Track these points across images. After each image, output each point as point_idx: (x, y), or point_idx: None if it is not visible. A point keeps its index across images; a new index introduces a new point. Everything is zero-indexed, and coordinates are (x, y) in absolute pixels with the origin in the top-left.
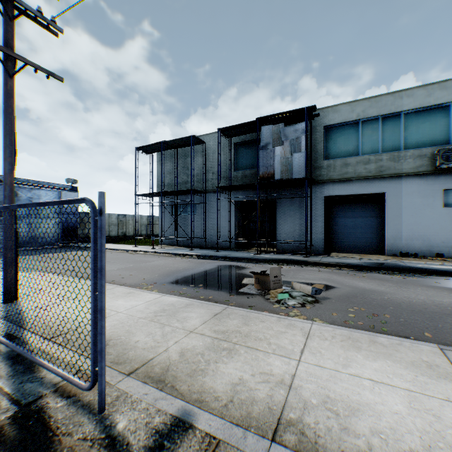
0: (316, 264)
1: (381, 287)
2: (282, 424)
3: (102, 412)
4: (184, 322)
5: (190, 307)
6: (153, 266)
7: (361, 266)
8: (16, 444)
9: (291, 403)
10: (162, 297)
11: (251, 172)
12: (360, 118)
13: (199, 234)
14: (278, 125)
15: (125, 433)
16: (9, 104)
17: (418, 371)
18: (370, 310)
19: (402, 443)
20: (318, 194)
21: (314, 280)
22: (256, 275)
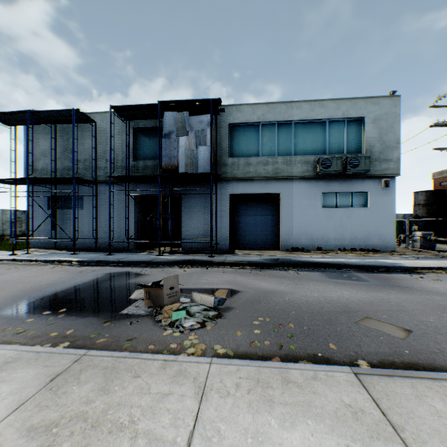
0: (220, 264)
1: (281, 285)
2: None
3: None
4: None
5: (9, 368)
6: None
7: (262, 264)
8: None
9: None
10: None
11: (154, 163)
12: (260, 121)
13: (88, 234)
14: (183, 113)
15: None
16: None
17: (347, 431)
18: (275, 319)
19: None
20: (223, 191)
21: (218, 284)
22: (146, 288)
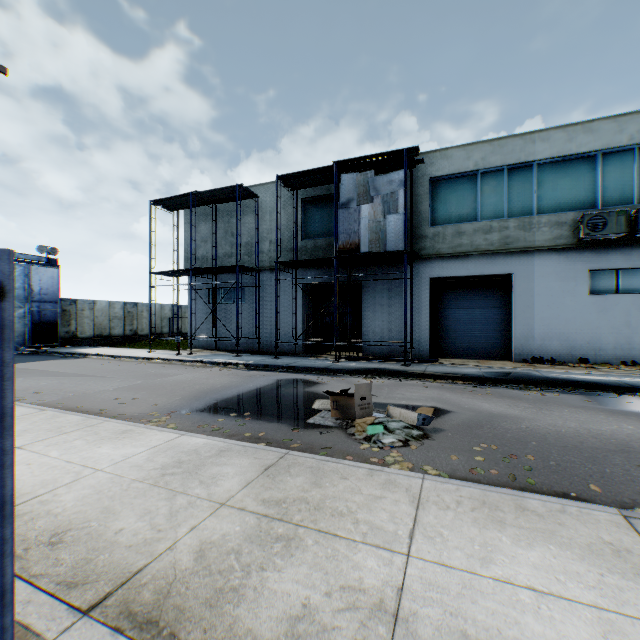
0: (419, 376)
1: (513, 409)
2: None
3: None
4: (212, 485)
5: (225, 455)
6: (175, 383)
7: (482, 378)
8: None
9: None
10: (180, 438)
11: (327, 242)
12: (479, 168)
13: (249, 333)
14: (366, 173)
15: None
16: None
17: (602, 563)
18: (505, 448)
19: None
20: (421, 275)
21: (419, 400)
22: (333, 397)
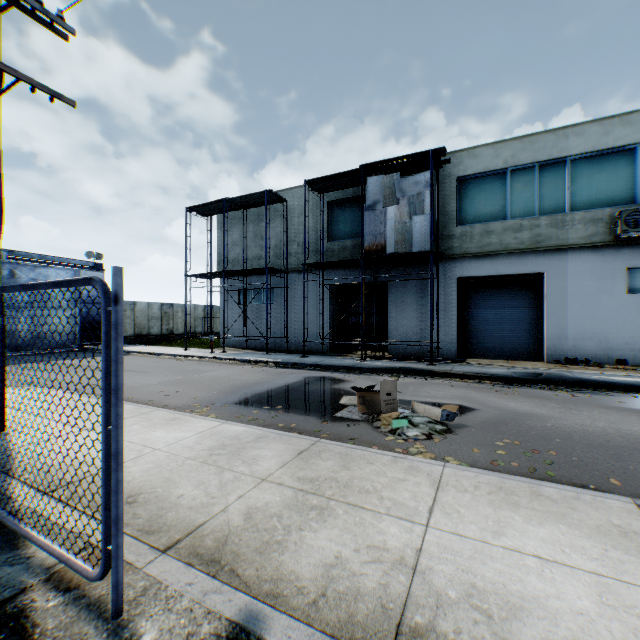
0: (445, 375)
1: (540, 408)
2: (404, 635)
3: (118, 617)
4: (253, 464)
5: (262, 441)
6: (211, 379)
7: (510, 378)
8: None
9: (416, 598)
10: (222, 426)
11: (353, 243)
12: (508, 166)
13: (278, 332)
14: (391, 175)
15: None
16: None
17: (608, 541)
18: (527, 444)
19: None
20: (448, 275)
21: (444, 398)
22: (359, 392)
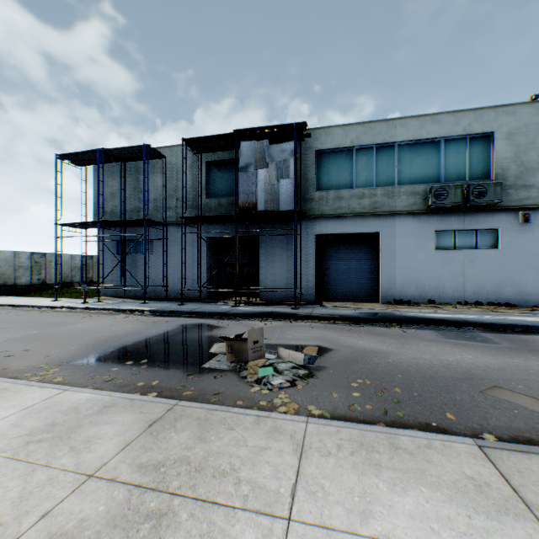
0: (307, 318)
1: (382, 345)
2: None
3: None
4: (84, 451)
5: (108, 412)
6: (75, 332)
7: (357, 318)
8: None
9: None
10: (62, 395)
11: (229, 201)
12: (354, 145)
13: (158, 281)
14: (262, 142)
15: None
16: None
17: (469, 502)
18: (377, 382)
19: None
20: (308, 232)
21: (306, 340)
22: (228, 341)
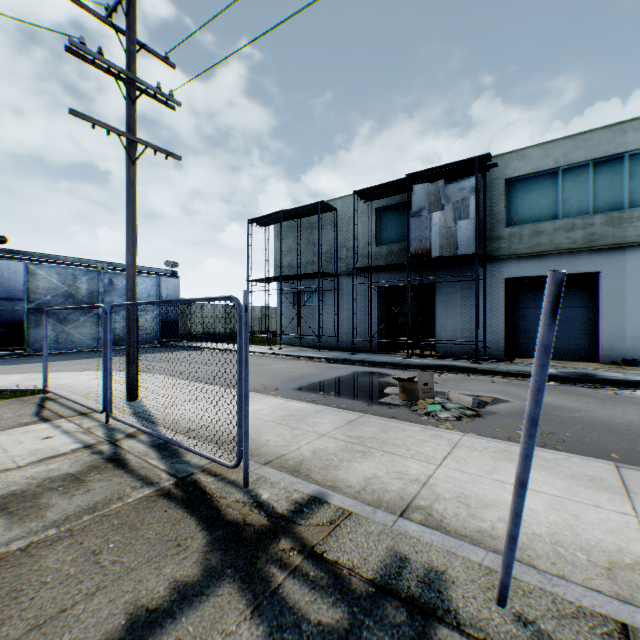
0: (488, 372)
1: (575, 403)
2: (411, 508)
3: (247, 487)
4: (315, 427)
5: (320, 413)
6: (273, 370)
7: (554, 376)
8: (185, 500)
9: (423, 495)
10: (289, 403)
11: (400, 247)
12: (559, 165)
13: (329, 331)
14: (436, 183)
15: (269, 501)
16: (131, 192)
17: (575, 482)
18: (547, 428)
19: (526, 529)
20: (495, 276)
21: (481, 391)
22: (400, 382)
